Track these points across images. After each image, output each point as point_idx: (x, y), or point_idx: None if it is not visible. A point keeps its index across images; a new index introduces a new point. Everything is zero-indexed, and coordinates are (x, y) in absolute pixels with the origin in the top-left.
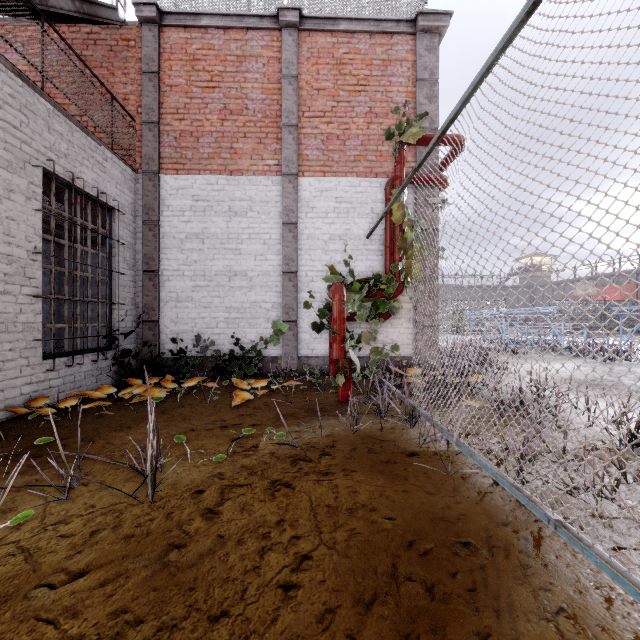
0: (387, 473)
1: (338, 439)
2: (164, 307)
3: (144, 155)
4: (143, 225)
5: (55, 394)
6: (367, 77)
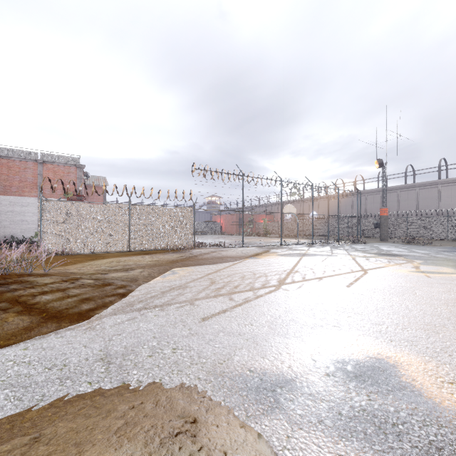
0: None
1: None
2: (0, 229)
3: None
4: None
5: None
6: (63, 176)
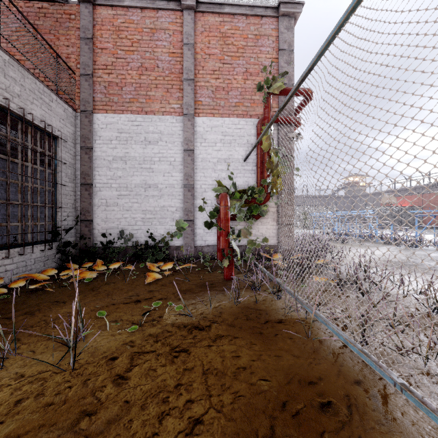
0: (262, 338)
1: (224, 310)
2: (97, 210)
3: (82, 99)
4: (81, 150)
5: (10, 276)
6: (244, 47)
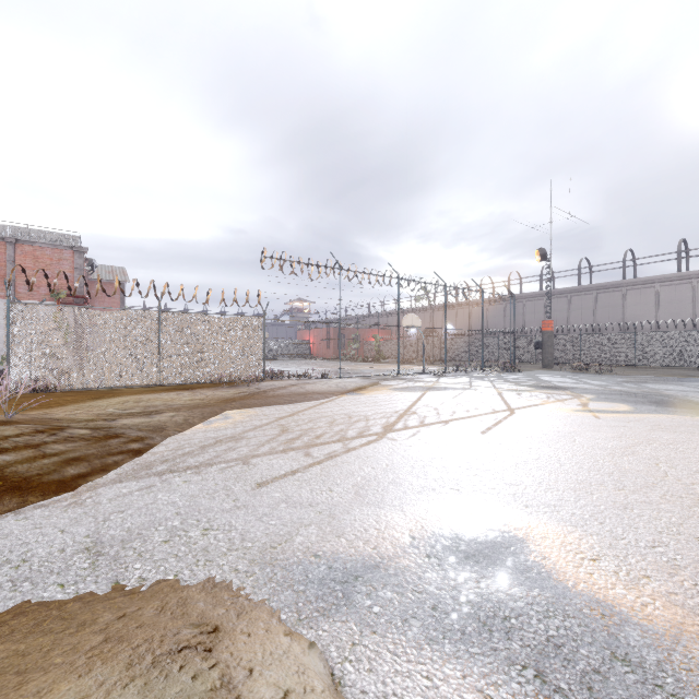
0: None
1: None
2: None
3: None
4: None
5: None
6: (51, 264)
